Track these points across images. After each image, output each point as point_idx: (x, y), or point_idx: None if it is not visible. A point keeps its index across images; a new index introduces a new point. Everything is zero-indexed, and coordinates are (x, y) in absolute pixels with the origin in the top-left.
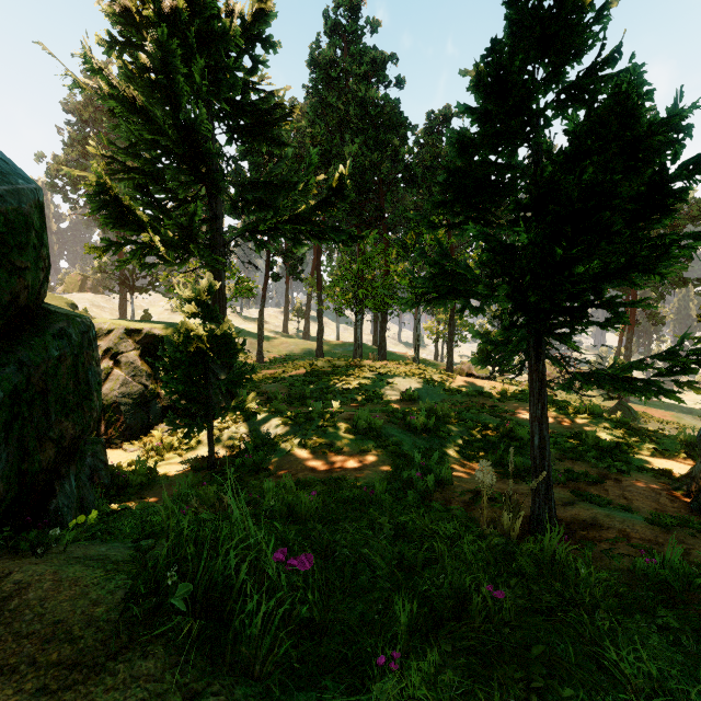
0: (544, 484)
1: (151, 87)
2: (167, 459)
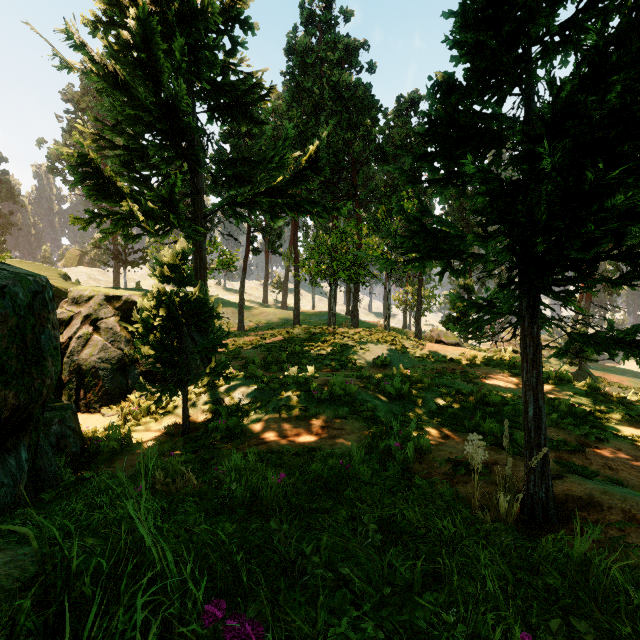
0: (540, 460)
1: (133, 63)
2: (143, 424)
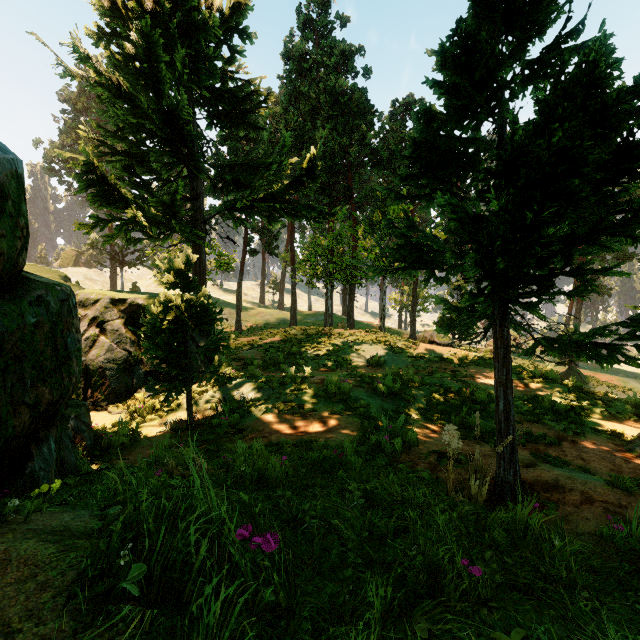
0: (509, 448)
1: (136, 74)
2: (148, 421)
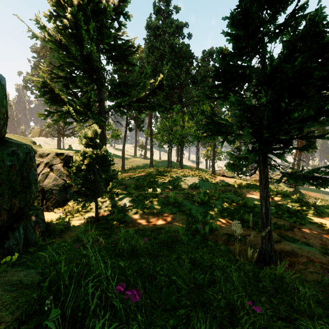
0: (268, 233)
1: (69, 36)
2: (75, 217)
